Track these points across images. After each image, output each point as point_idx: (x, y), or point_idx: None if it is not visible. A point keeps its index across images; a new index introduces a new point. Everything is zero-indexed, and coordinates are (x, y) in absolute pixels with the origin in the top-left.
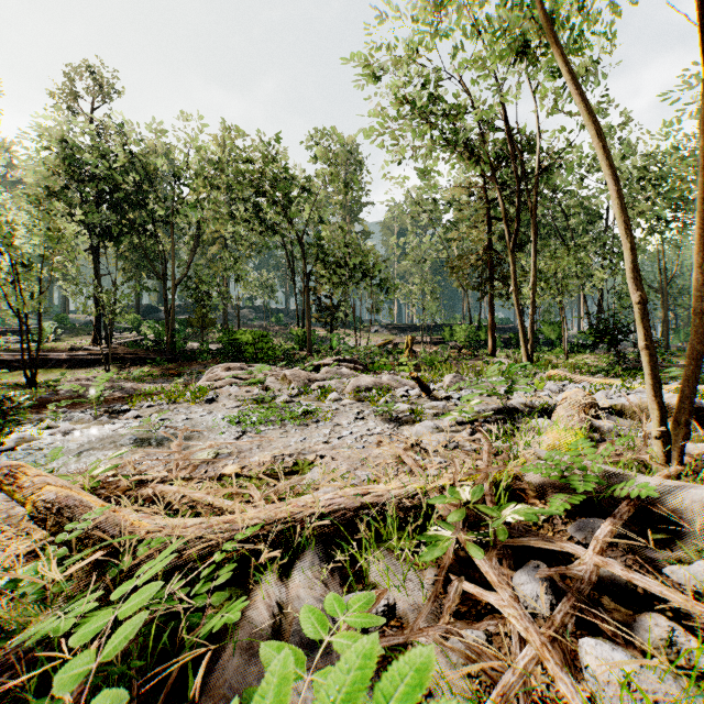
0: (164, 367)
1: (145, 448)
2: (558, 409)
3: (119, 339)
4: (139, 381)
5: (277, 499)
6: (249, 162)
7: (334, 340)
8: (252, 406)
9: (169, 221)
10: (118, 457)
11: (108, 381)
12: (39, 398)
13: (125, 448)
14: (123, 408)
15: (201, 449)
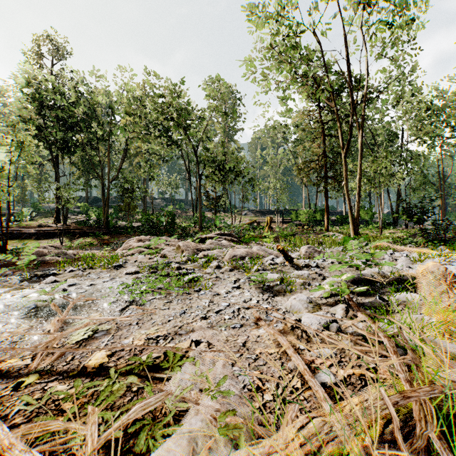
0: (101, 239)
1: (35, 320)
2: (423, 283)
3: (73, 219)
4: (81, 248)
5: (132, 424)
6: (158, 97)
7: (217, 220)
8: (148, 272)
9: (106, 140)
10: (2, 331)
11: (58, 248)
12: (3, 262)
13: (17, 319)
14: (50, 273)
15: (75, 329)
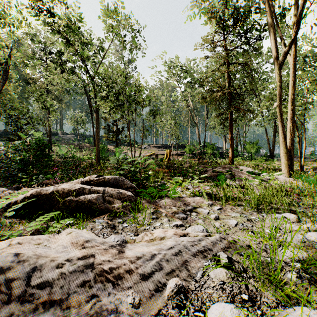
0: None
1: None
2: None
3: None
4: None
5: None
6: None
7: (117, 152)
8: None
9: None
10: None
11: None
12: None
13: None
14: None
15: None
